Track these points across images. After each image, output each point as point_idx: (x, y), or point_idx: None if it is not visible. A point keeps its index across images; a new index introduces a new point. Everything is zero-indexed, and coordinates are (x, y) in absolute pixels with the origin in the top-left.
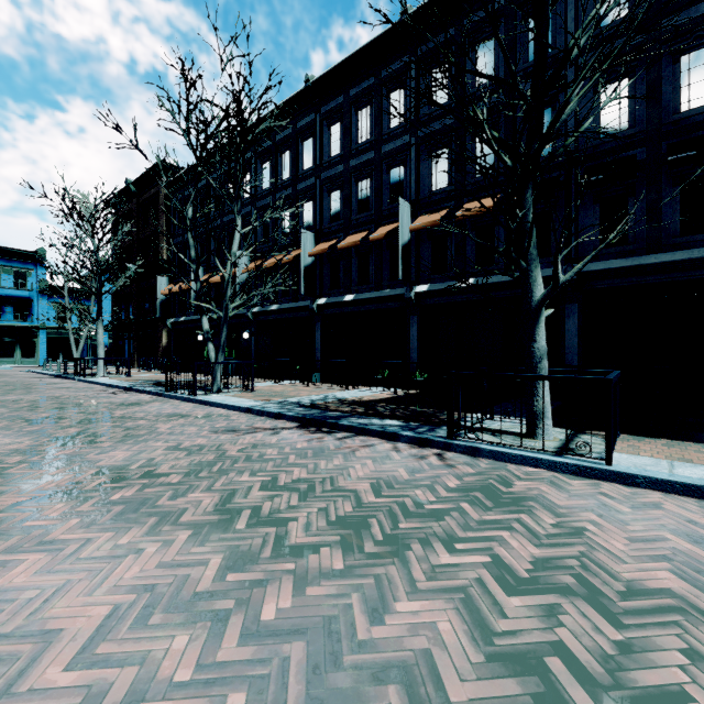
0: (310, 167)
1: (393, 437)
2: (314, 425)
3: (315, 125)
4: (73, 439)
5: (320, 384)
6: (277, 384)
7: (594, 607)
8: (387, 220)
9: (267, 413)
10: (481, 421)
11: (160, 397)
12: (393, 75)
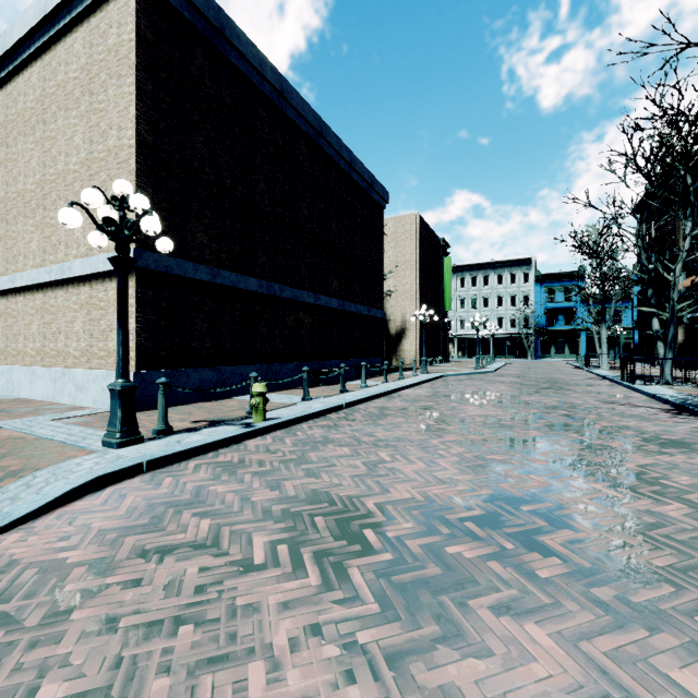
0: None
1: None
2: (682, 410)
3: None
4: (526, 392)
5: None
6: None
7: (585, 449)
8: None
9: (661, 399)
10: None
11: (615, 384)
12: None
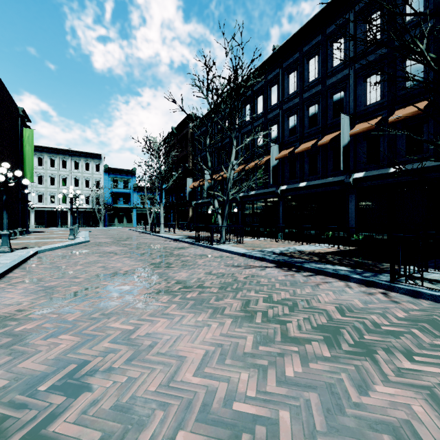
0: (275, 103)
1: (344, 278)
2: (285, 266)
3: (278, 76)
4: (159, 264)
5: (283, 240)
6: (256, 240)
7: None
8: (331, 130)
9: (255, 257)
10: (417, 272)
11: (193, 245)
12: (335, 30)
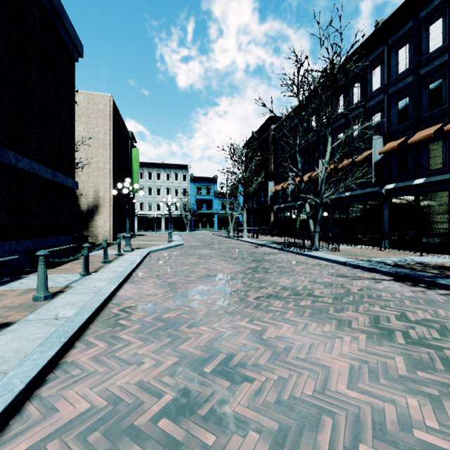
0: (378, 88)
1: None
2: (408, 280)
3: (383, 55)
4: (256, 269)
5: (390, 249)
6: (353, 247)
7: None
8: None
9: (362, 267)
10: None
11: (281, 251)
12: None
